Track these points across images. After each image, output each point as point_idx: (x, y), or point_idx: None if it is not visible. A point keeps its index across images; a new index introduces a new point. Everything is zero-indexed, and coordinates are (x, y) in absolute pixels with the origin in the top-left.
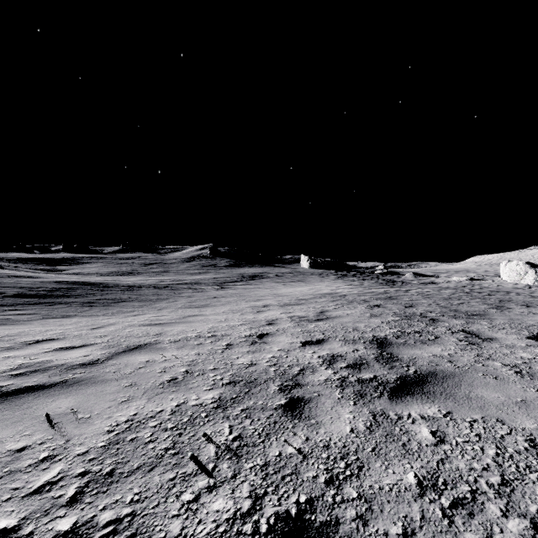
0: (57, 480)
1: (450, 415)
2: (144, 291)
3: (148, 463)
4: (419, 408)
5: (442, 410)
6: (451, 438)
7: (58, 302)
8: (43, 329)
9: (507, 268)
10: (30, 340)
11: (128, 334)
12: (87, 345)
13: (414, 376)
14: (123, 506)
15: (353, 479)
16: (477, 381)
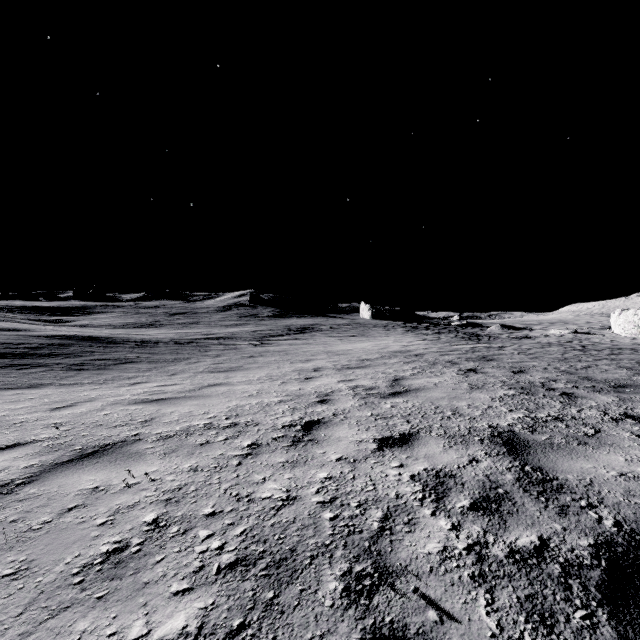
0: None
1: None
2: (160, 348)
3: None
4: None
5: None
6: None
7: (37, 363)
8: None
9: (621, 319)
10: None
11: (99, 421)
12: (18, 446)
13: (625, 539)
14: None
15: None
16: None
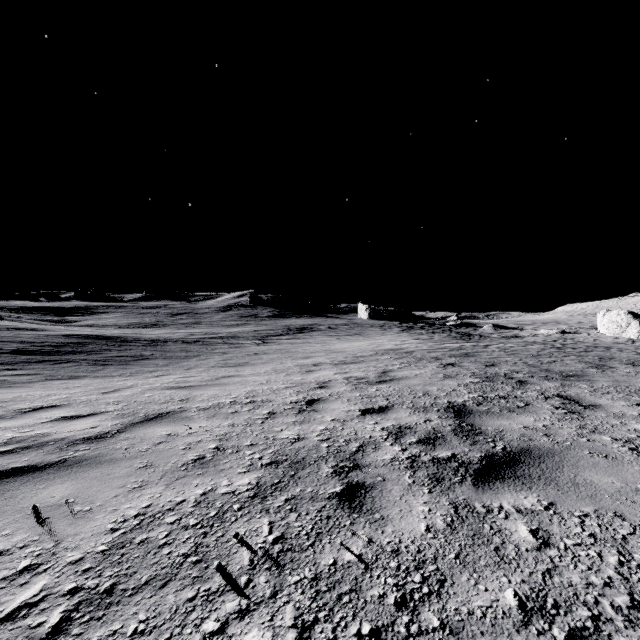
0: (38, 600)
1: (554, 507)
2: (170, 346)
3: (160, 576)
4: (512, 498)
5: (543, 500)
6: (558, 539)
7: (65, 359)
8: (44, 393)
9: (605, 319)
10: (27, 407)
11: (147, 400)
12: (96, 414)
13: (503, 454)
14: None
15: (433, 599)
16: (582, 461)
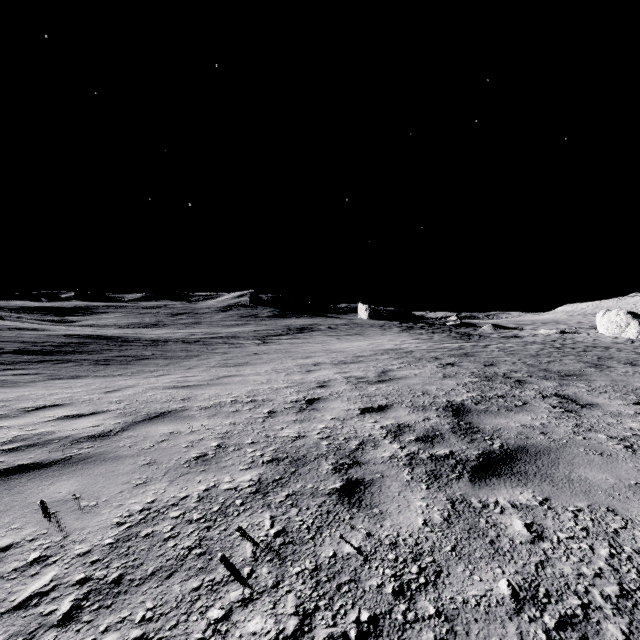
0: (48, 590)
1: (548, 503)
2: (170, 346)
3: (166, 567)
4: (508, 494)
5: (537, 496)
6: (551, 533)
7: (67, 359)
8: (46, 392)
9: (605, 319)
10: (30, 406)
11: (149, 399)
12: (99, 413)
13: (500, 451)
14: (132, 626)
15: (429, 589)
16: (578, 458)
